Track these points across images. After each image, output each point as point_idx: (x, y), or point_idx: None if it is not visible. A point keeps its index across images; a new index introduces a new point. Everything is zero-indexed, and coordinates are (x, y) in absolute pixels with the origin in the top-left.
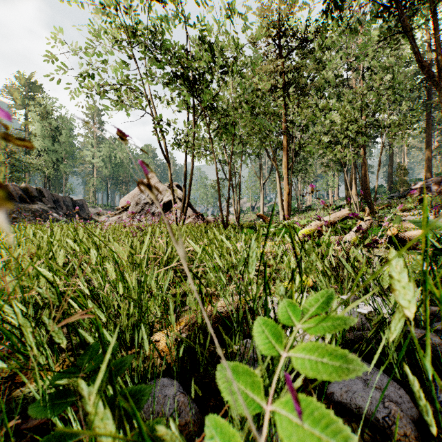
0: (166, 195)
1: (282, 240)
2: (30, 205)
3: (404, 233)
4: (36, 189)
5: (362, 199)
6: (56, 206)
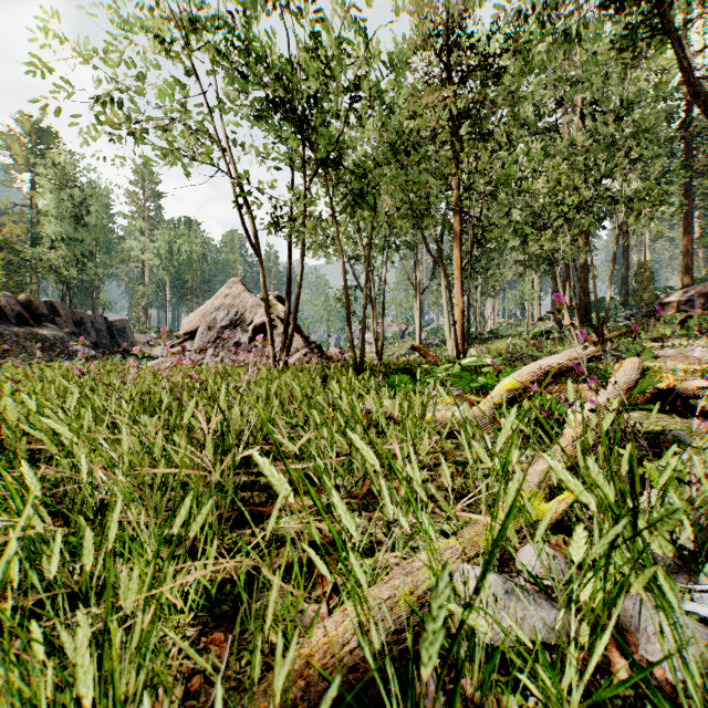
0: (258, 313)
1: (460, 395)
2: (34, 329)
3: (683, 384)
4: (45, 303)
5: (581, 319)
6: (79, 331)
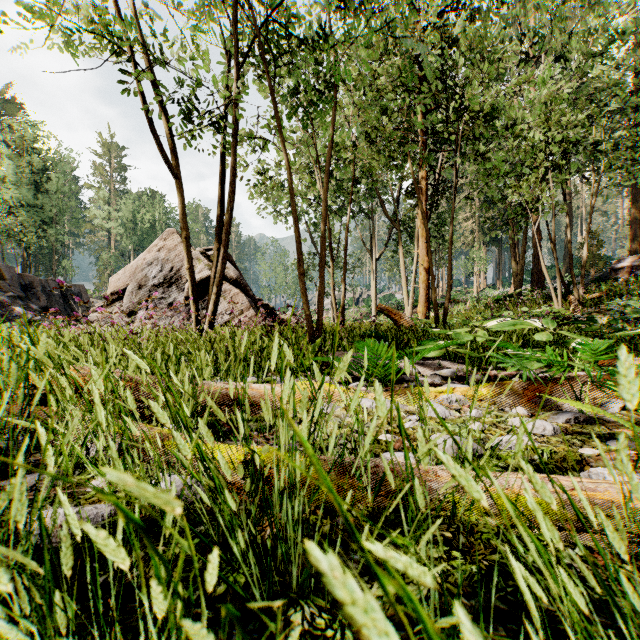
0: (196, 268)
1: (502, 384)
2: None
3: None
4: None
5: (535, 285)
6: (26, 295)
